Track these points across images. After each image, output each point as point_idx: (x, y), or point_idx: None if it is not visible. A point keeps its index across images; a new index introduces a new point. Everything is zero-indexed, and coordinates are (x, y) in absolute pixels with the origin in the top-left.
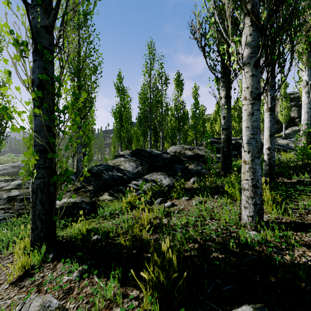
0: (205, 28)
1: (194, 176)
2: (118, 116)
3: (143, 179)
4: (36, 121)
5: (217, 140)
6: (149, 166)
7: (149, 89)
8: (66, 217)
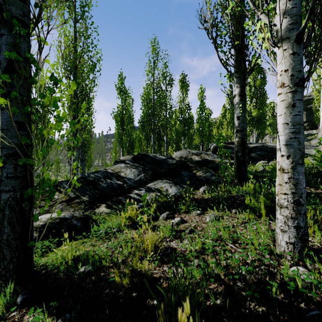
0: (216, 18)
1: (203, 184)
2: (120, 119)
3: (146, 187)
4: (4, 115)
5: (225, 144)
6: (153, 173)
7: (153, 89)
8: (52, 237)
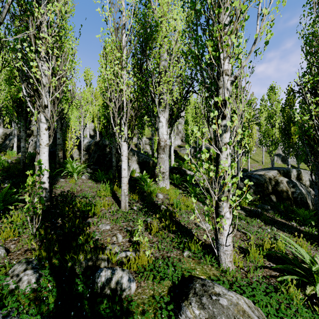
0: None
1: None
2: None
3: None
4: None
5: None
6: None
7: None
8: None
